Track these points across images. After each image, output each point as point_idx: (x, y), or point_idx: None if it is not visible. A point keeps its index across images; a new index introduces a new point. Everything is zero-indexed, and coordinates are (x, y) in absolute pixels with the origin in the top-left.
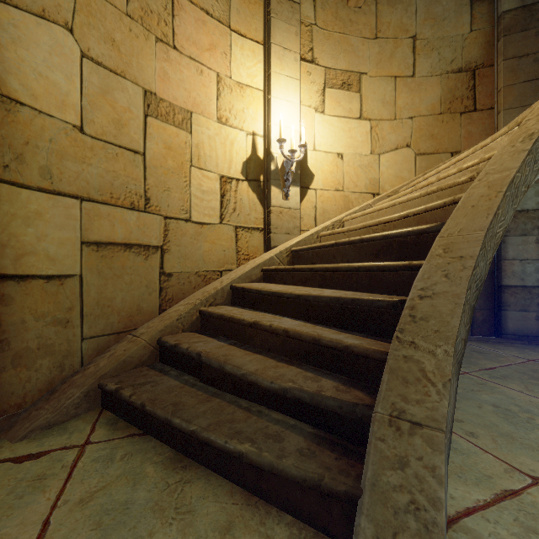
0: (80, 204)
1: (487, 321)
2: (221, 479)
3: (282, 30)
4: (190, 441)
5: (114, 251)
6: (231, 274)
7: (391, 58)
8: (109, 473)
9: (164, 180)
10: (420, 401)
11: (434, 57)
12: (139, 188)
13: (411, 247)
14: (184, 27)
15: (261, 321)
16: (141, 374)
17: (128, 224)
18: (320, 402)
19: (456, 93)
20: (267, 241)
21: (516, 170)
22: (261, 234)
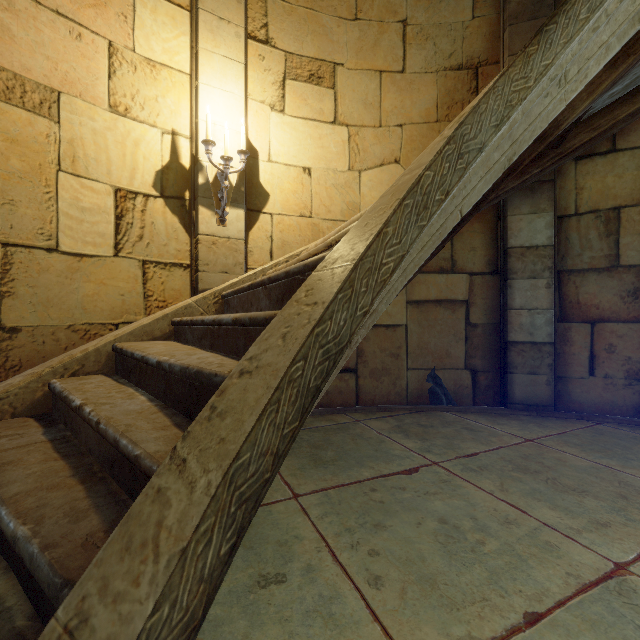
0: None
1: (492, 386)
2: None
3: None
4: None
5: None
6: (122, 329)
7: (375, 47)
8: None
9: (3, 188)
10: (120, 596)
11: (429, 49)
12: None
13: None
14: None
15: (88, 404)
16: None
17: None
18: (35, 572)
19: (455, 96)
20: (194, 282)
21: (426, 166)
22: (186, 273)
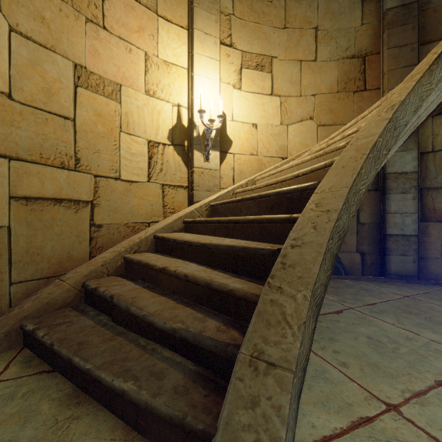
0: (8, 162)
1: (374, 263)
2: (108, 414)
3: (203, 18)
4: (87, 379)
5: (44, 205)
6: (156, 226)
7: (297, 45)
8: (4, 412)
9: (94, 143)
10: (278, 342)
11: (333, 45)
12: (69, 149)
13: (296, 202)
14: (113, 10)
15: (169, 267)
16: (62, 315)
17: (58, 181)
18: (200, 342)
19: (350, 76)
20: (190, 197)
21: (378, 135)
22: (185, 191)
